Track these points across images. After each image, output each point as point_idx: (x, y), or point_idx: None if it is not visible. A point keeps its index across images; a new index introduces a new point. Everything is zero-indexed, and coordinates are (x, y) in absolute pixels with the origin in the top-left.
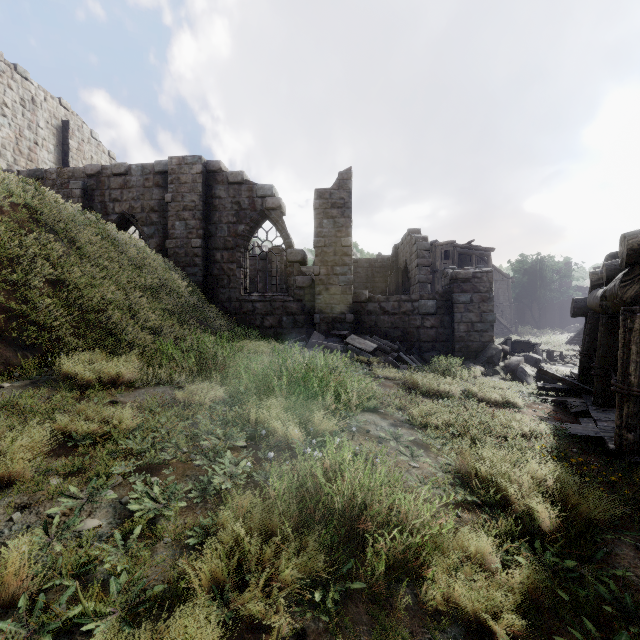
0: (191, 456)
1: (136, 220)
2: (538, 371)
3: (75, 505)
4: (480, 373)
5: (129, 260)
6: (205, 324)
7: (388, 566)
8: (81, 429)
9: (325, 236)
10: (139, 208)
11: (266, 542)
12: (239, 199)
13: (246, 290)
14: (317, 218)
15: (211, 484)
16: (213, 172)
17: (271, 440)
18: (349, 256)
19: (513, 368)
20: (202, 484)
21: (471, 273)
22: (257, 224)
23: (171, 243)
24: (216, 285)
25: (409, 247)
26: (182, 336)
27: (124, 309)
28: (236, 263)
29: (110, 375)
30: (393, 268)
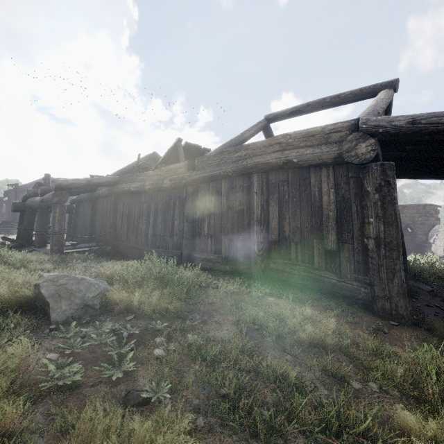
0: None
1: None
2: (3, 238)
3: None
4: None
5: None
6: None
7: None
8: None
9: None
10: None
11: None
12: None
13: None
14: None
15: None
16: None
17: None
18: None
19: None
20: None
21: None
22: None
23: None
24: None
25: None
26: None
27: None
28: None
29: None
30: None
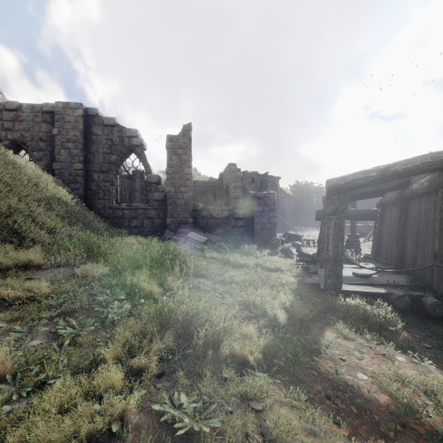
0: (91, 306)
1: (26, 146)
2: (296, 251)
3: (21, 335)
4: (267, 253)
5: (27, 179)
6: (87, 225)
7: (205, 346)
8: (13, 295)
9: (174, 167)
10: (29, 137)
11: (142, 341)
12: (112, 137)
13: (117, 201)
14: (168, 154)
15: (107, 318)
16: (91, 116)
17: (141, 294)
18: (190, 180)
19: (286, 250)
20: (101, 319)
21: (263, 194)
22: (125, 155)
23: (57, 165)
24: (94, 197)
25: (229, 175)
26: (71, 234)
27: (26, 215)
28: (109, 182)
29: (23, 261)
30: (219, 188)
